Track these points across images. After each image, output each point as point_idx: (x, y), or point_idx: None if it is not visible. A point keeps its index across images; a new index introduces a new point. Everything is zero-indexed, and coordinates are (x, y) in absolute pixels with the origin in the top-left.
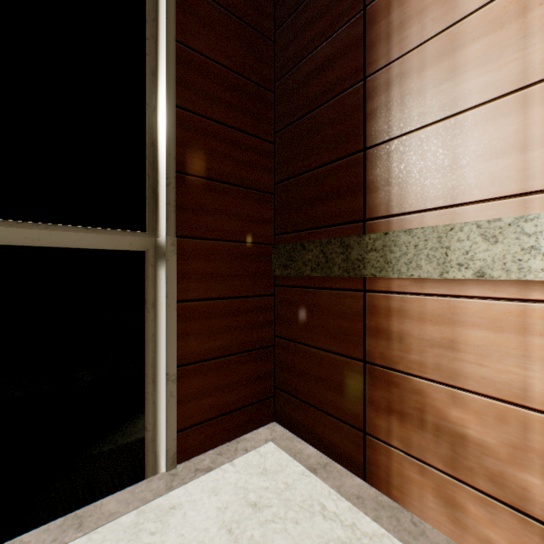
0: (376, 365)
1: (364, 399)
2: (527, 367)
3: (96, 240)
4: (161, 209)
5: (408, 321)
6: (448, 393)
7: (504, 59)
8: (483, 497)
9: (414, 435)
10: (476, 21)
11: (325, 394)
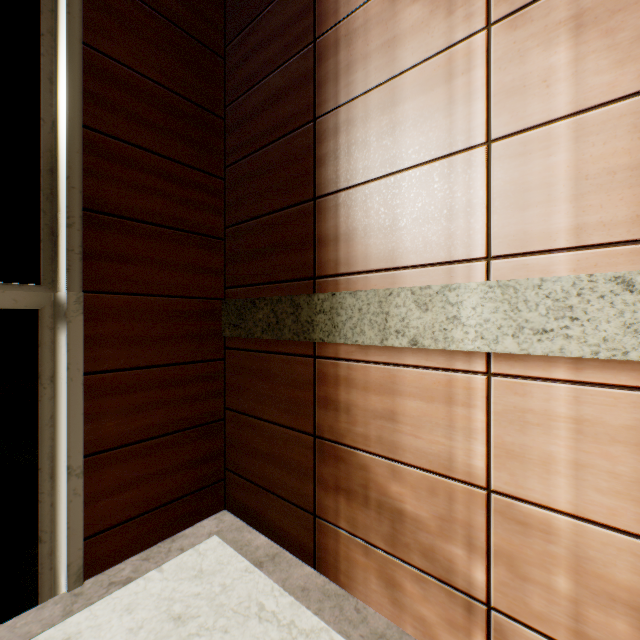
0: (325, 440)
1: (314, 477)
2: (452, 437)
3: None
4: (61, 256)
5: (354, 391)
6: (389, 467)
7: (434, 122)
8: (418, 573)
9: (360, 514)
10: (412, 79)
11: (276, 474)
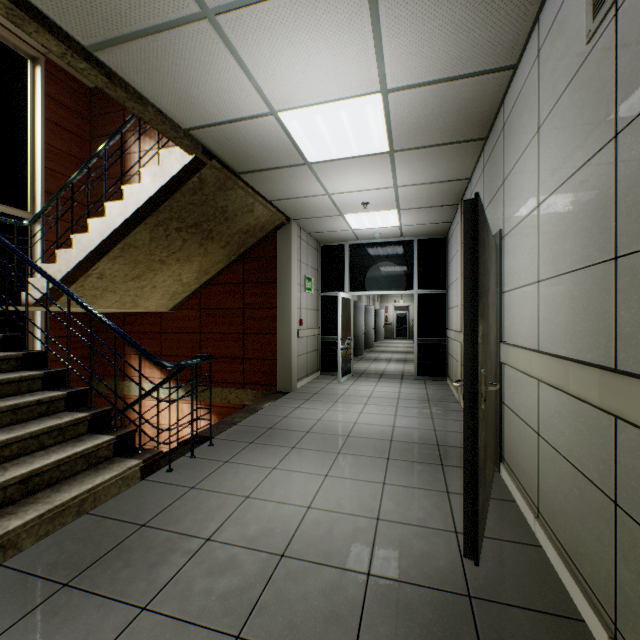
0: None
1: None
2: None
3: (10, 211)
4: (38, 204)
5: None
6: None
7: None
8: None
9: None
10: None
11: None
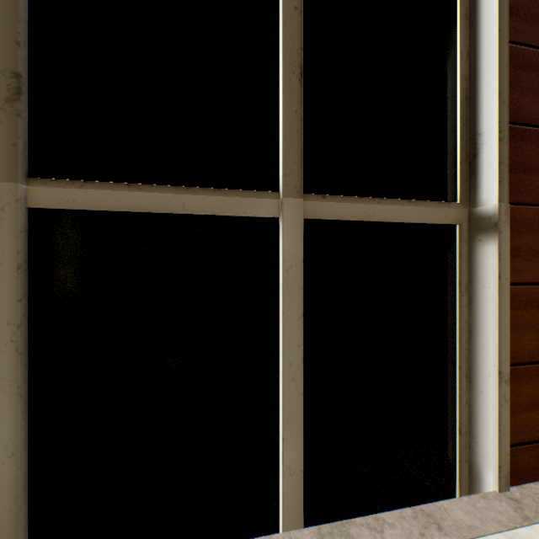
0: None
1: None
2: None
3: (416, 214)
4: (483, 172)
5: None
6: None
7: None
8: None
9: None
10: None
11: None
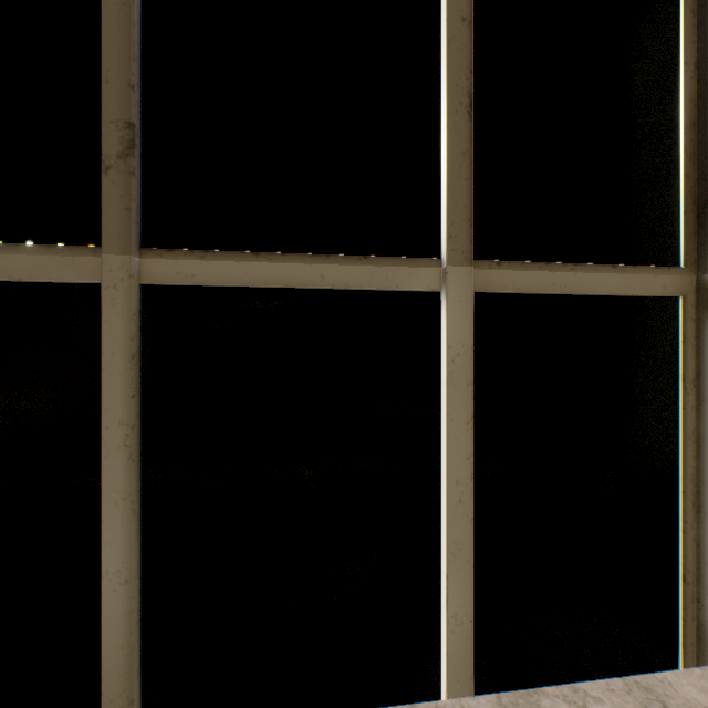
0: None
1: None
2: None
3: (622, 284)
4: None
5: None
6: None
7: None
8: None
9: None
10: None
11: None
